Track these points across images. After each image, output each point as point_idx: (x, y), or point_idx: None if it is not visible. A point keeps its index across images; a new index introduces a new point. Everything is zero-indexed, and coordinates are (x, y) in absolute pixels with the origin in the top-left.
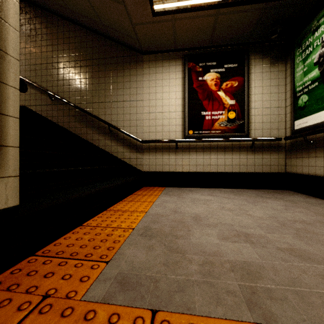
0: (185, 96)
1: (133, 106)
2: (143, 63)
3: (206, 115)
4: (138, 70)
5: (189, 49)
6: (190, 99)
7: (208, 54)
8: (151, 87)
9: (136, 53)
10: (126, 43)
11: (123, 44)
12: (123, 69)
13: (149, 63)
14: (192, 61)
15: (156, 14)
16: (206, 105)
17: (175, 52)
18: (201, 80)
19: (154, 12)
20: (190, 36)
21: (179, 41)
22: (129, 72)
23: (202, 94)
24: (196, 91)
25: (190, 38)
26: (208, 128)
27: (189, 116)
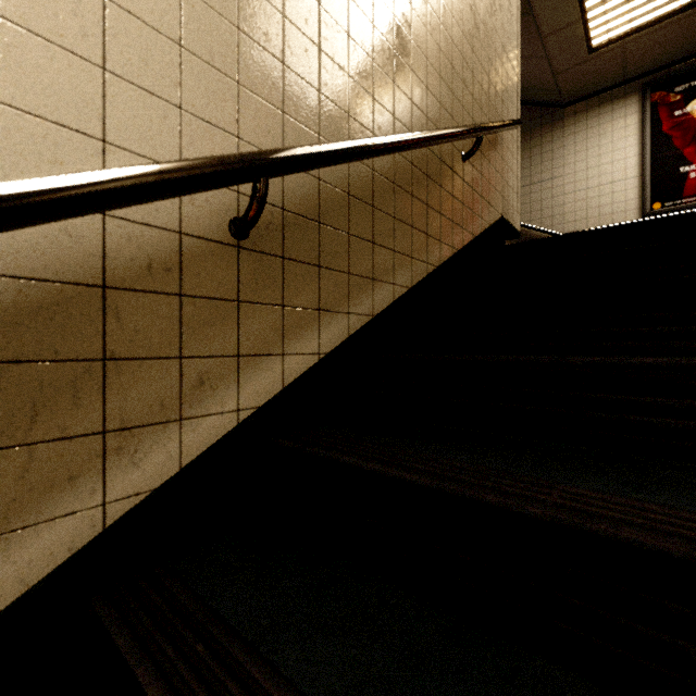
0: (644, 150)
1: (547, 187)
2: (564, 120)
3: (690, 171)
4: (555, 133)
5: (652, 73)
6: (655, 152)
7: (695, 68)
8: (578, 153)
9: (551, 110)
10: (536, 100)
11: (530, 103)
12: (529, 139)
13: (574, 117)
14: (660, 89)
15: (595, 51)
16: (690, 155)
17: (625, 85)
18: (680, 116)
19: (591, 50)
20: (655, 53)
21: (632, 67)
22: (539, 141)
23: (681, 139)
24: (667, 137)
25: (654, 56)
26: (695, 192)
27: (652, 181)
